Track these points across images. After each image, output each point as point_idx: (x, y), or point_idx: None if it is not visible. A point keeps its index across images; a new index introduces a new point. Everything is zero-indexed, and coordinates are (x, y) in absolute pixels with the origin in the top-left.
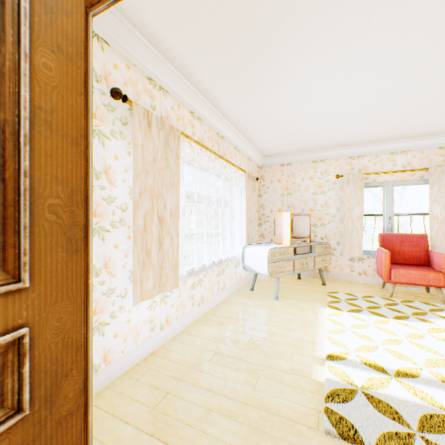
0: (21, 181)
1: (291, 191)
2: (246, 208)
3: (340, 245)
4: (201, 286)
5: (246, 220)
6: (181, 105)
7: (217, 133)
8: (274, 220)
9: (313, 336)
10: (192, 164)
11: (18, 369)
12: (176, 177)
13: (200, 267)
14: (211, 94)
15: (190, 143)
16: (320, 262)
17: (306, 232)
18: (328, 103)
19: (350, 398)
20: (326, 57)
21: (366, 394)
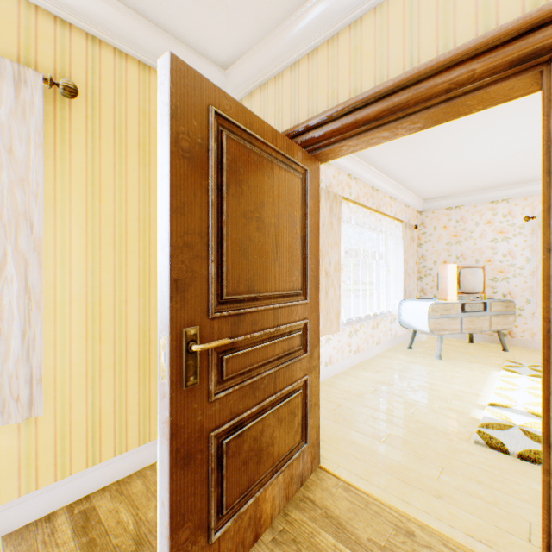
0: (306, 259)
1: (461, 239)
2: (402, 261)
3: (530, 304)
4: (357, 336)
5: (402, 273)
6: (340, 171)
7: (371, 187)
8: (437, 273)
9: (478, 390)
10: (348, 221)
11: (305, 336)
12: (338, 237)
13: (355, 318)
14: (368, 156)
15: (347, 203)
16: (498, 323)
17: (479, 287)
18: (501, 146)
19: (504, 430)
20: (490, 114)
21: (523, 430)
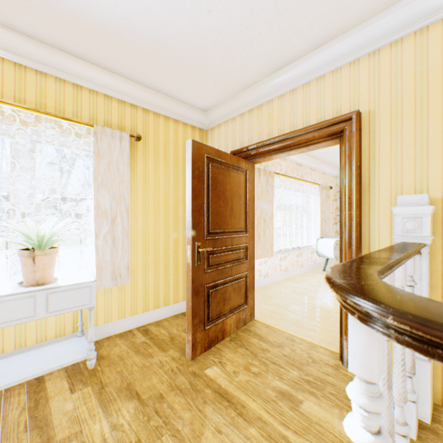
0: (247, 214)
1: None
2: (320, 211)
3: None
4: (286, 260)
5: (320, 220)
6: None
7: (296, 163)
8: None
9: None
10: (280, 187)
11: (246, 252)
12: (272, 198)
13: (285, 249)
14: None
15: (279, 176)
16: None
17: None
18: None
19: None
20: None
21: None
